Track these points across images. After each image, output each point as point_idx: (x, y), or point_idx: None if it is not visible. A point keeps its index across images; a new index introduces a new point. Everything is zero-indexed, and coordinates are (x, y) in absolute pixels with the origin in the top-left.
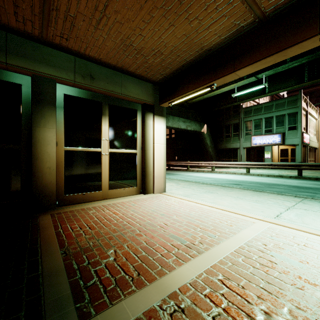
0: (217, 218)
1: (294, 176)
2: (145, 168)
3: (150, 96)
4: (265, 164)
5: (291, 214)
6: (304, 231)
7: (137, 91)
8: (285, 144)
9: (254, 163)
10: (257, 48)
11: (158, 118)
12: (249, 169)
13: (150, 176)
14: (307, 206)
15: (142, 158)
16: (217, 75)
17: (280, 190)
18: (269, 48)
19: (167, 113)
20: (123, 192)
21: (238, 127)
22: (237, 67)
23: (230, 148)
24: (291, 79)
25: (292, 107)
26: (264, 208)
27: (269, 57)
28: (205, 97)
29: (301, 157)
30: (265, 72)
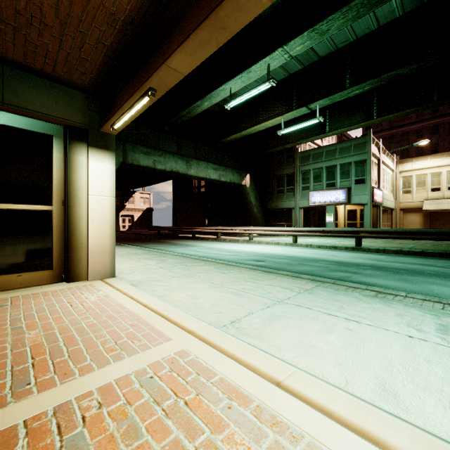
0: (113, 331)
1: (351, 247)
2: (69, 237)
3: (77, 113)
4: (315, 230)
5: (263, 316)
6: (236, 357)
7: (45, 101)
8: (351, 203)
9: (302, 229)
10: (186, 15)
11: (98, 152)
12: (296, 237)
13: (80, 250)
14: (309, 298)
15: (65, 220)
16: (149, 71)
17: (310, 269)
18: (198, 11)
19: (190, 155)
20: (18, 280)
21: (293, 179)
22: (167, 53)
23: (282, 208)
24: (357, 114)
25: (360, 152)
26: (233, 305)
27: (199, 30)
28: (243, 134)
29: (371, 220)
30: (319, 101)
